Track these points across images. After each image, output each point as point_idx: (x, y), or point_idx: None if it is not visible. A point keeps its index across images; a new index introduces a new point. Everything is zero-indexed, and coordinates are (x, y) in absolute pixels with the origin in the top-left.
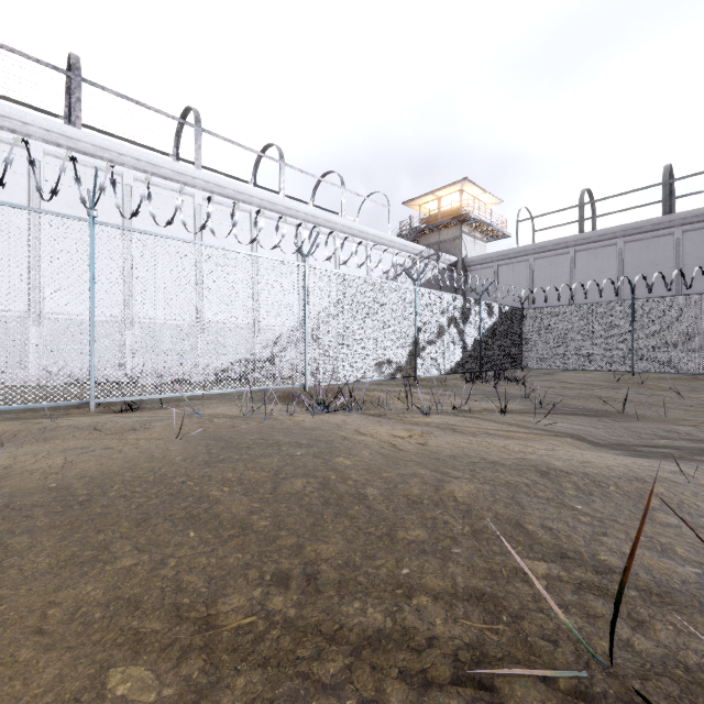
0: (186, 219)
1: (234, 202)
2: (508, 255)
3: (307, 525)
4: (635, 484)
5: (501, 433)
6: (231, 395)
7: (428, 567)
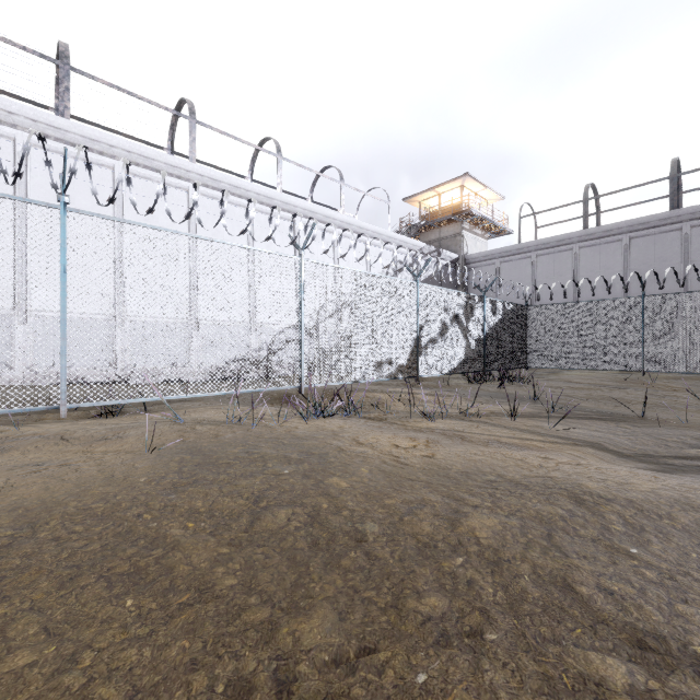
0: (180, 214)
1: (223, 190)
2: (510, 252)
3: (286, 585)
4: (692, 515)
5: (514, 442)
6: (224, 396)
7: (454, 670)
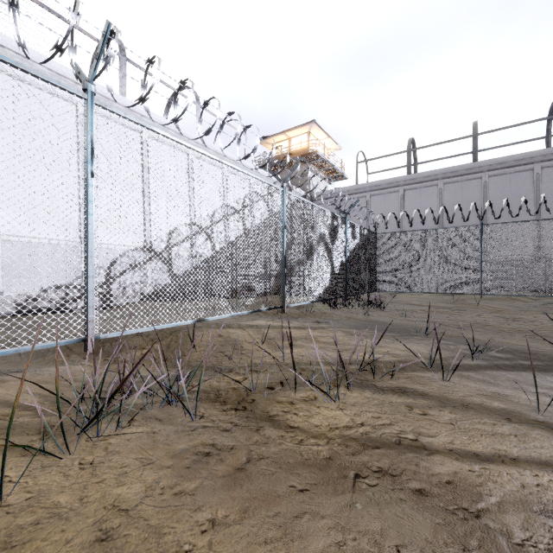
0: None
1: None
2: (349, 192)
3: None
4: None
5: None
6: None
7: None
